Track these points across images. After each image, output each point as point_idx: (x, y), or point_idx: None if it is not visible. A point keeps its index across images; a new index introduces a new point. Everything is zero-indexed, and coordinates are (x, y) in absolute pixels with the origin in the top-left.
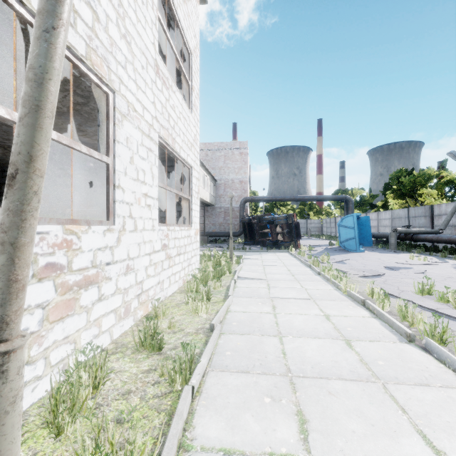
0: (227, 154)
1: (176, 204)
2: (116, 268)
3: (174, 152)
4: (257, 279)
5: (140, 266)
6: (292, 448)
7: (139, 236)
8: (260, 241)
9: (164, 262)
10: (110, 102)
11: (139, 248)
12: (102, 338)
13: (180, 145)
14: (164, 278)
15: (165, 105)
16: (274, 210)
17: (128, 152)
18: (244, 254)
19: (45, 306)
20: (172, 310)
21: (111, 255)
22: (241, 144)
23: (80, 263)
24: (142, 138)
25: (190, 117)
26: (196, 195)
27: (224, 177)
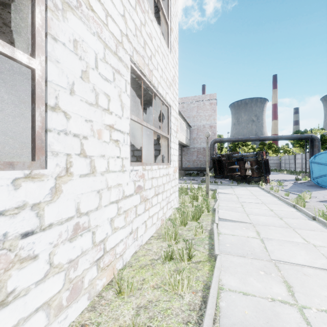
0: (199, 105)
1: (156, 143)
2: (49, 235)
3: (151, 86)
4: (240, 222)
5: (100, 221)
6: None
7: (99, 180)
8: (229, 175)
9: (139, 206)
10: None
11: (99, 196)
12: None
13: (158, 80)
14: (139, 225)
15: (140, 29)
16: (237, 149)
17: (78, 62)
18: (216, 188)
19: None
20: (144, 273)
21: (36, 217)
22: (210, 96)
23: None
24: (105, 53)
25: (169, 56)
26: (174, 134)
27: (196, 123)
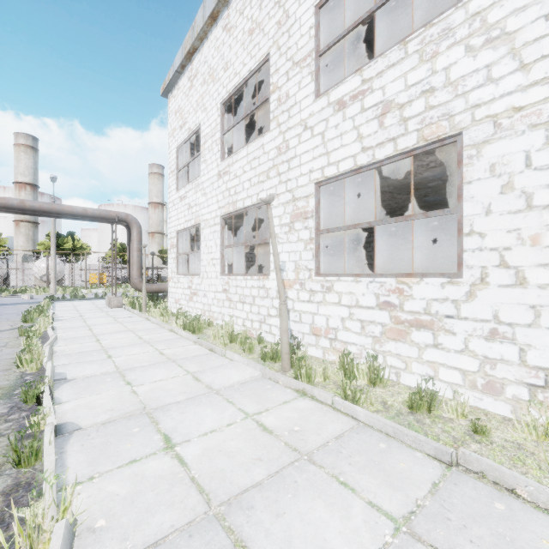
0: None
1: None
2: (465, 325)
3: None
4: None
5: (537, 342)
6: (261, 416)
7: (534, 294)
8: None
9: None
10: (459, 146)
11: (534, 313)
12: (439, 385)
13: None
14: None
15: None
16: None
17: (496, 181)
18: None
19: (383, 325)
20: None
21: (455, 309)
22: None
23: (412, 307)
24: None
25: None
26: None
27: None
